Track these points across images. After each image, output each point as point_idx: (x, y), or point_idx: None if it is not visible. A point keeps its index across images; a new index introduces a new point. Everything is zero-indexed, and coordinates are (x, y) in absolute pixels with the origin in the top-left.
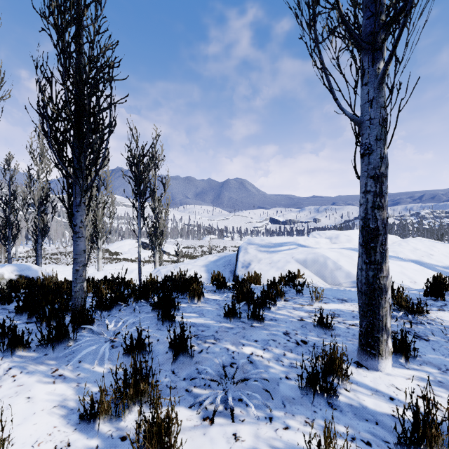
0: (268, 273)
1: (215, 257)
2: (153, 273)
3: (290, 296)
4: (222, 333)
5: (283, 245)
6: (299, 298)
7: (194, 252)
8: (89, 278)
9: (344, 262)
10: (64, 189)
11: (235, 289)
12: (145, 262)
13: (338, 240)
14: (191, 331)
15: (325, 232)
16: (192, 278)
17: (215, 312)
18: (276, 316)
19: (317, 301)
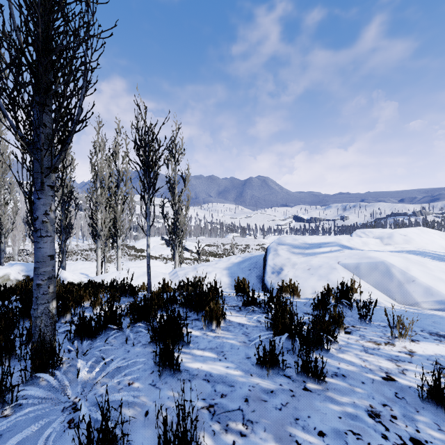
0: (307, 282)
1: (239, 259)
2: (170, 275)
3: (349, 323)
4: (256, 405)
5: (322, 246)
6: (366, 328)
7: (217, 250)
8: (93, 283)
9: (416, 271)
10: (27, 168)
11: (270, 313)
12: (168, 259)
13: (392, 241)
14: (204, 394)
15: (372, 230)
16: (210, 290)
17: (242, 351)
18: (340, 365)
19: (401, 338)
